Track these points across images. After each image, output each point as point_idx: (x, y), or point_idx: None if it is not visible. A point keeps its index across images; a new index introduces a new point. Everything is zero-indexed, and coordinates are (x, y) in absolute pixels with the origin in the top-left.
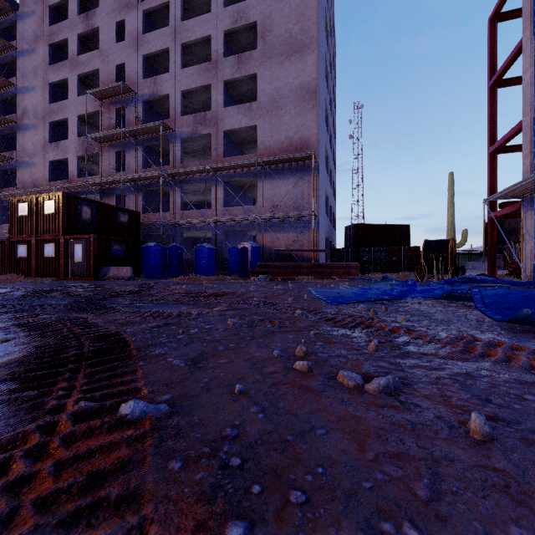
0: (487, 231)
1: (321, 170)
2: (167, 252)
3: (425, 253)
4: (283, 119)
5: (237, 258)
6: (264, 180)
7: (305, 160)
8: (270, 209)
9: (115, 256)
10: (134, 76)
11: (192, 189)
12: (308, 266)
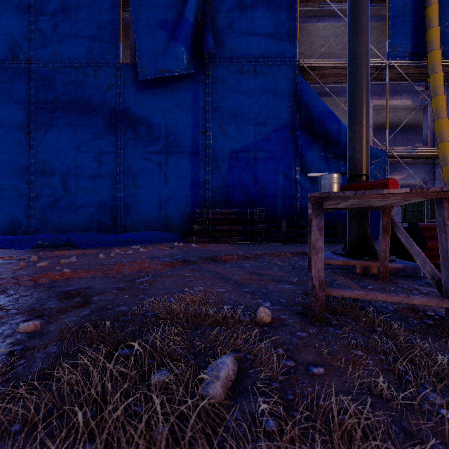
0: None
1: None
2: None
3: None
4: None
5: None
6: None
7: None
8: None
9: None
10: None
11: None
12: None
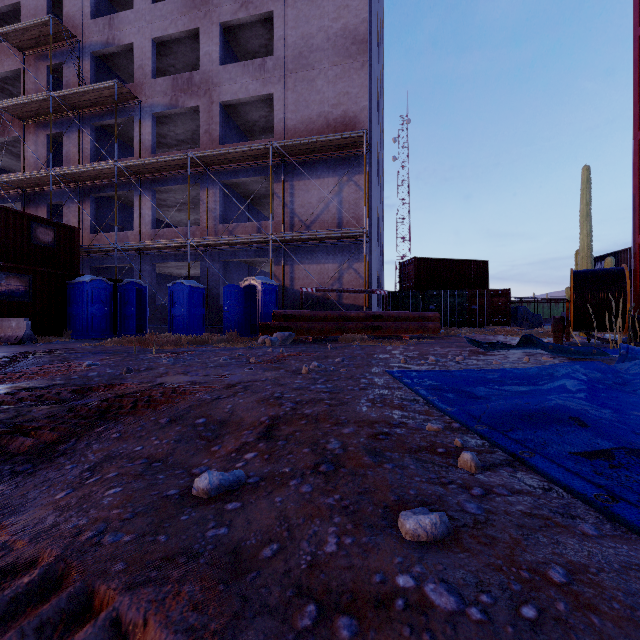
0: (634, 263)
1: (373, 168)
2: (118, 294)
3: (576, 293)
4: (315, 85)
5: (239, 304)
6: (285, 180)
7: (350, 147)
8: (294, 227)
9: (7, 298)
10: (76, 14)
11: (175, 199)
12: (359, 316)
